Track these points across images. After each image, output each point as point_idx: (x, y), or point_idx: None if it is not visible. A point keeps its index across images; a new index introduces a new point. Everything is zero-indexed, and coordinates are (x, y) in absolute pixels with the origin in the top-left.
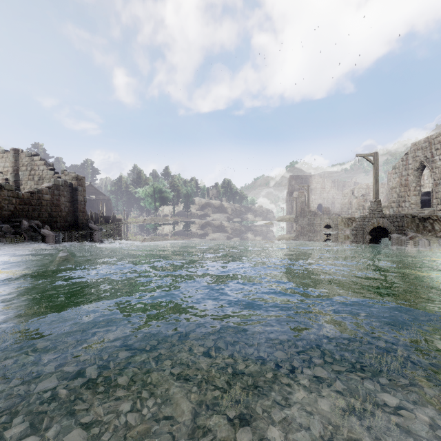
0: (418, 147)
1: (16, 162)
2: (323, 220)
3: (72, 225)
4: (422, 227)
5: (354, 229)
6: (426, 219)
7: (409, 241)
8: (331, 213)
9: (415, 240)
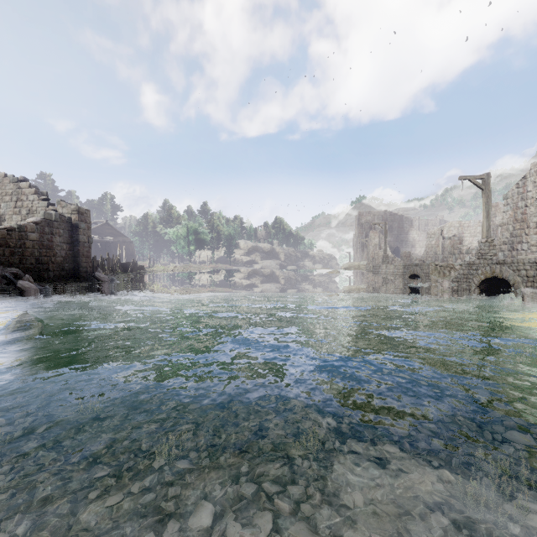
0: None
1: None
2: (408, 268)
3: (72, 275)
4: None
5: (455, 280)
6: None
7: None
8: (414, 259)
9: None
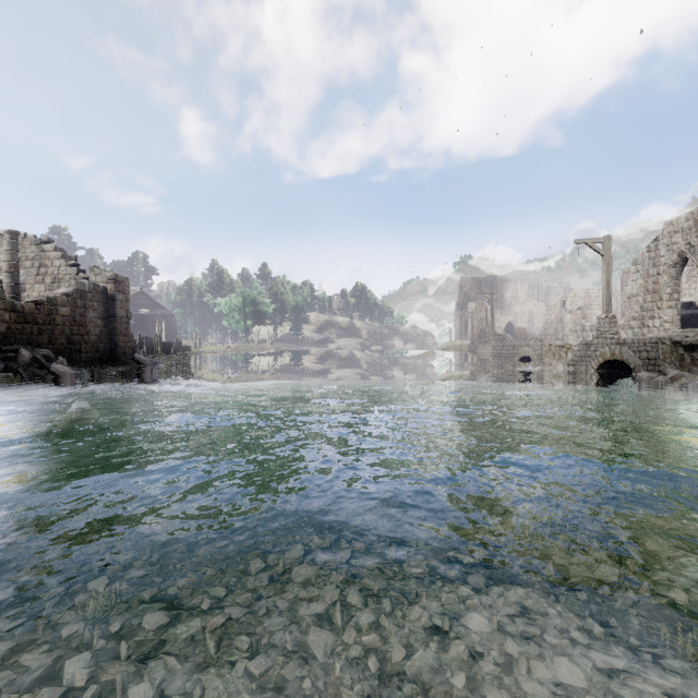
0: (676, 229)
1: (14, 254)
2: (518, 349)
3: (107, 357)
4: (690, 359)
5: (571, 364)
6: (697, 347)
7: (671, 384)
8: (529, 338)
9: (680, 382)
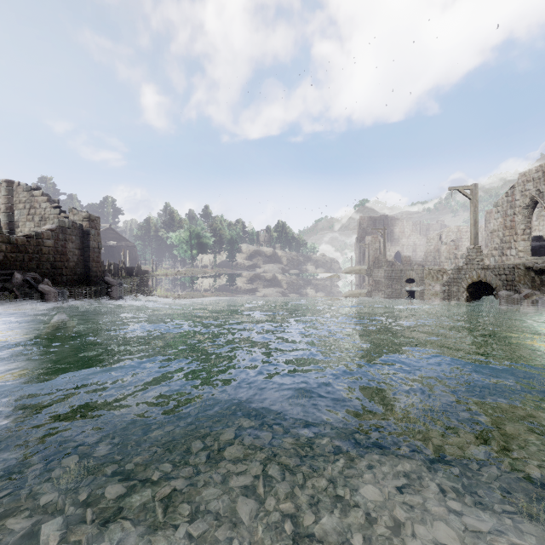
0: (528, 178)
1: (10, 198)
2: (404, 273)
3: (83, 279)
4: (539, 281)
5: (446, 284)
6: None
7: (525, 300)
8: (413, 264)
9: (531, 299)
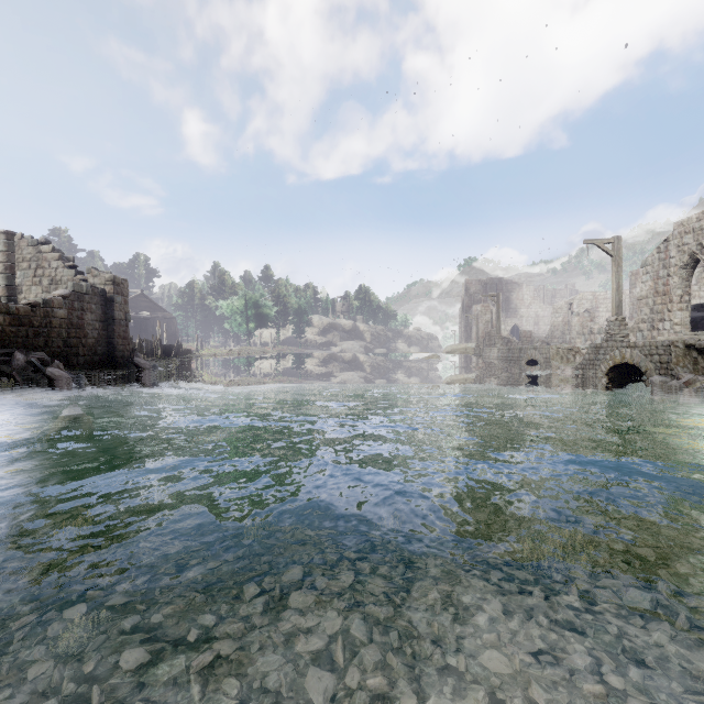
0: (687, 229)
1: (10, 255)
2: (524, 352)
3: (106, 360)
4: (703, 363)
5: (579, 367)
6: None
7: (686, 389)
8: (535, 341)
9: (694, 386)
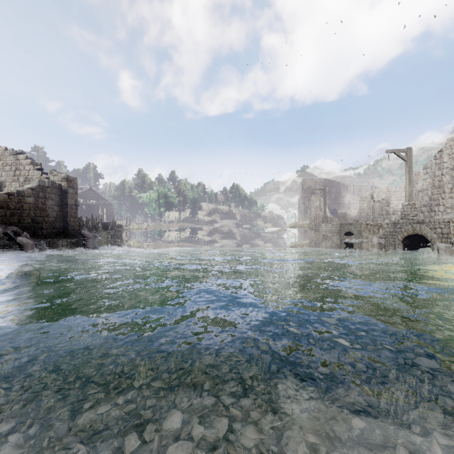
0: None
1: None
2: (343, 227)
3: (62, 232)
4: None
5: (382, 237)
6: None
7: None
8: (349, 219)
9: None
